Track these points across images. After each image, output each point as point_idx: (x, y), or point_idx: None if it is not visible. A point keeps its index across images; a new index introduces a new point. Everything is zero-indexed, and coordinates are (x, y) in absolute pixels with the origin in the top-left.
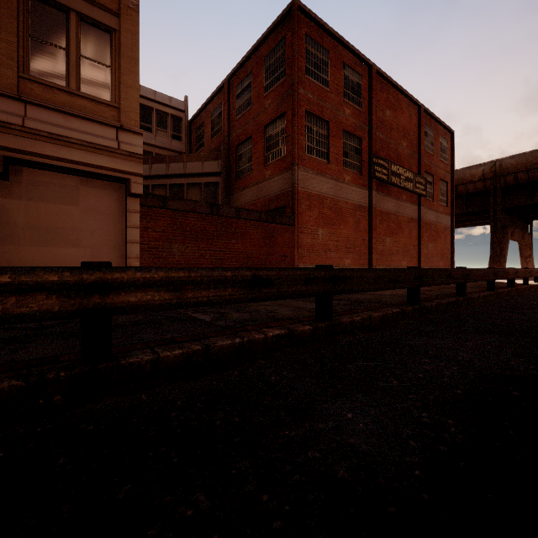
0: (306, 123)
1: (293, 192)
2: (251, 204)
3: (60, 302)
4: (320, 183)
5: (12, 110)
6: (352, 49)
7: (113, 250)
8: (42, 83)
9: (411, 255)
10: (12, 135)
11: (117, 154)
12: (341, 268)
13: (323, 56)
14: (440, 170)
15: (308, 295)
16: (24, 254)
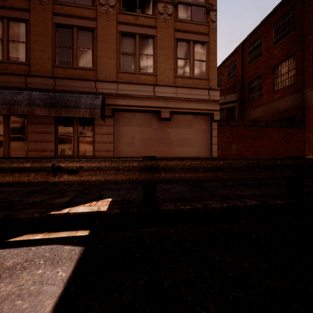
0: (312, 57)
1: (304, 106)
2: (261, 117)
3: (292, 172)
4: None
5: (172, 91)
6: None
7: (205, 148)
8: (181, 77)
9: None
10: (172, 102)
11: (208, 102)
12: None
13: None
14: None
15: None
16: (174, 151)
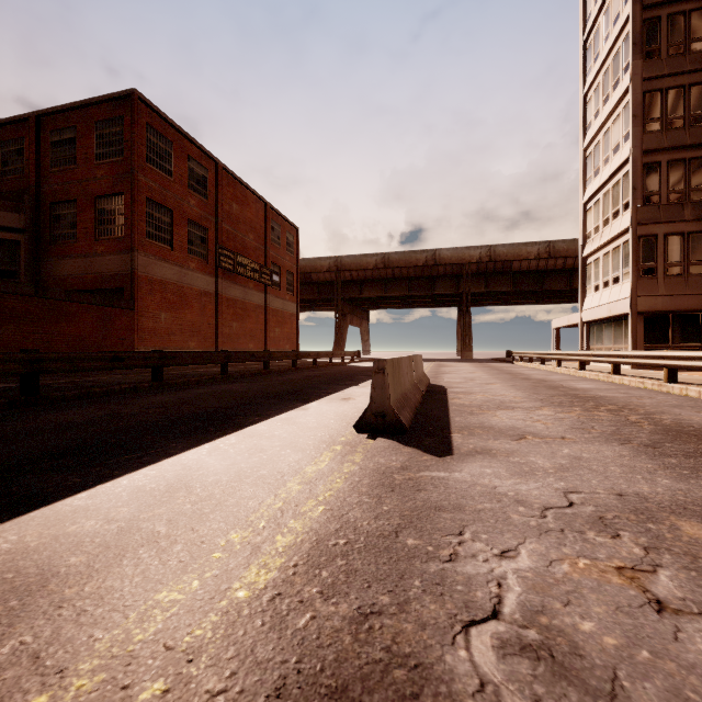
0: (147, 210)
1: (133, 276)
2: (76, 278)
3: (22, 367)
4: (163, 269)
5: None
6: (197, 145)
7: None
8: None
9: (258, 339)
10: None
11: None
12: (169, 352)
13: (166, 147)
14: (286, 262)
15: (147, 367)
16: None
